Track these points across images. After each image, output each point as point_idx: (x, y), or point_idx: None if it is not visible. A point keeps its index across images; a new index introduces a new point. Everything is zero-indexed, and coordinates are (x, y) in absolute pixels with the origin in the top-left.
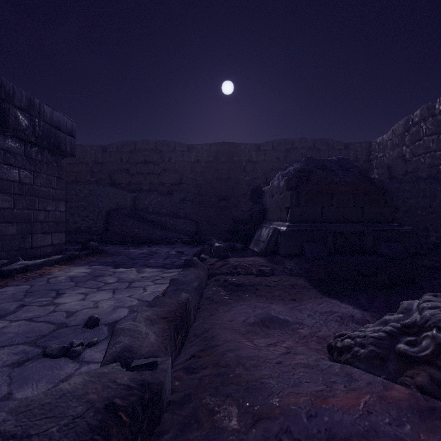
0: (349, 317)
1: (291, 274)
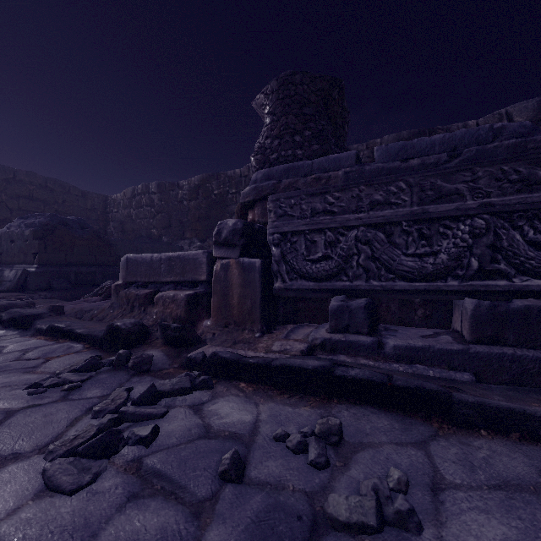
0: None
1: (47, 298)
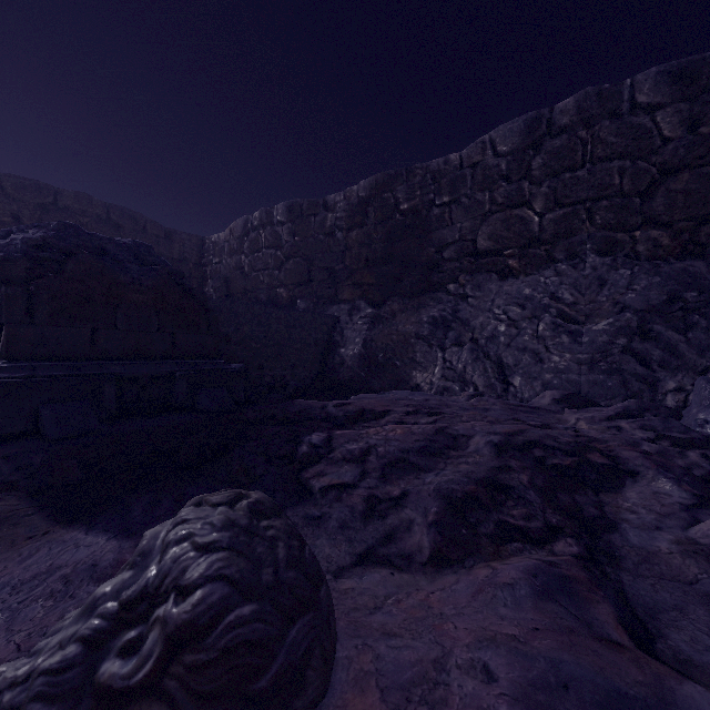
0: (87, 570)
1: None
